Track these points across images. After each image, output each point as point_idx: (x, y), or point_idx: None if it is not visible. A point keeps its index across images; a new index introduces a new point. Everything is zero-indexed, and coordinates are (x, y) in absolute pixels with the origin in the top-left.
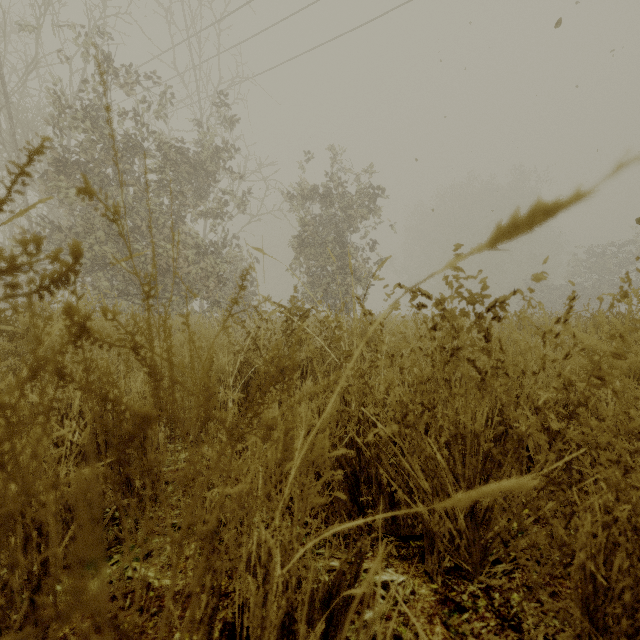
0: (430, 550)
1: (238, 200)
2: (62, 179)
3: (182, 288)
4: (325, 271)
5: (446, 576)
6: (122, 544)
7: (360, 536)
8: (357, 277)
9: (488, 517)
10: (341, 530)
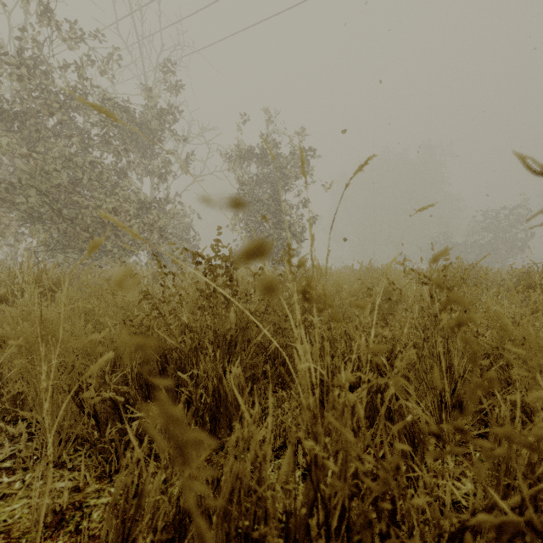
0: None
1: (181, 159)
2: None
3: (125, 241)
4: (262, 227)
5: None
6: None
7: None
8: (292, 232)
9: None
10: None
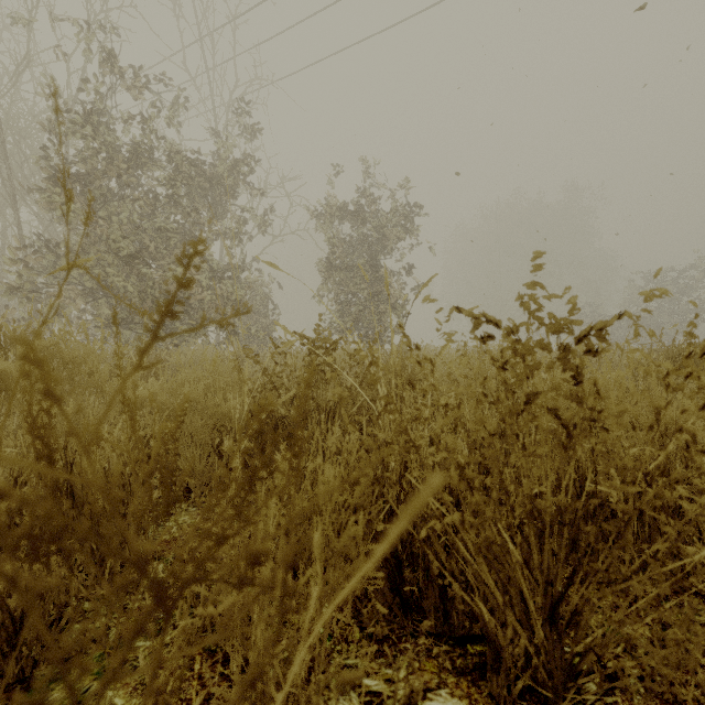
0: (498, 667)
1: (258, 218)
2: (56, 192)
3: (195, 317)
4: (356, 298)
5: (520, 702)
6: (86, 652)
7: (401, 637)
8: (392, 305)
9: (578, 623)
10: (377, 630)
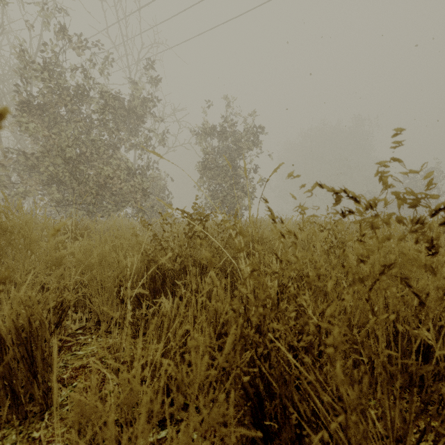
0: None
1: (158, 135)
2: (23, 116)
3: (116, 199)
4: (222, 187)
5: None
6: None
7: None
8: (245, 192)
9: None
10: None
